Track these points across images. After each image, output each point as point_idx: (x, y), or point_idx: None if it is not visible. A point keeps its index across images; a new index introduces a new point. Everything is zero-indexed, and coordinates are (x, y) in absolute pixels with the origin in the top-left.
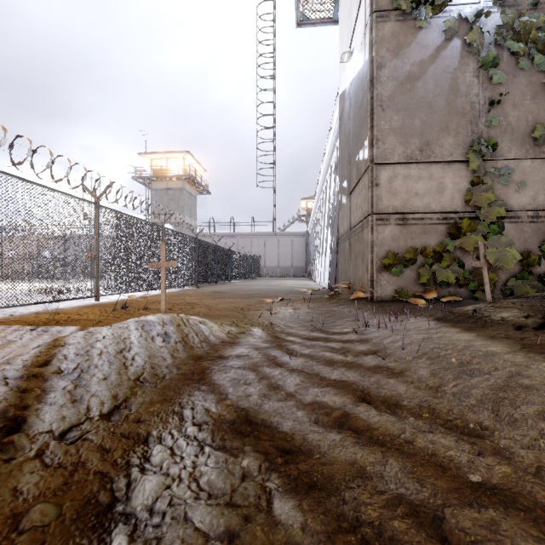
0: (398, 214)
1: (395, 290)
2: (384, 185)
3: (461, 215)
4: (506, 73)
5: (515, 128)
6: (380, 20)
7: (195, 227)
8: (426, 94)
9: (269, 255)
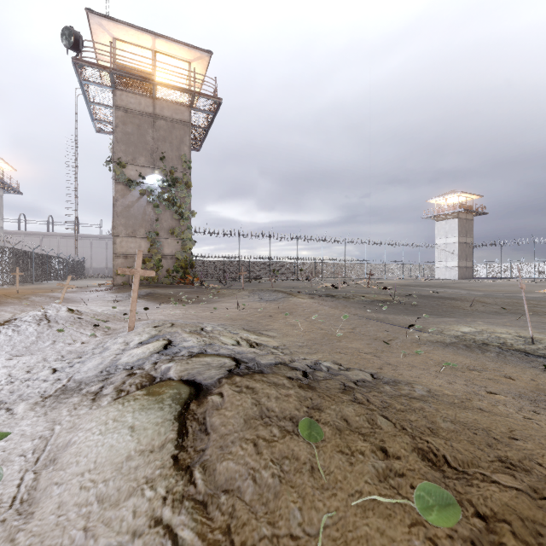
0: (124, 254)
1: (122, 282)
2: (118, 244)
3: (148, 256)
4: (163, 210)
5: (166, 228)
6: (117, 183)
7: (1, 227)
8: (134, 213)
9: (96, 257)
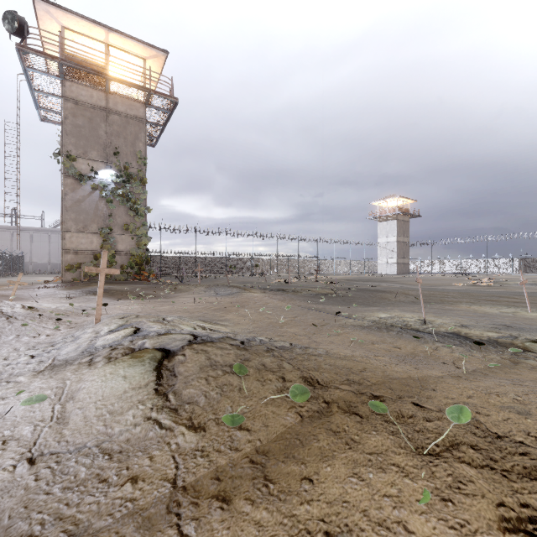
0: (75, 250)
1: (72, 278)
2: (68, 239)
3: (100, 252)
4: (116, 206)
5: (120, 224)
6: (66, 177)
7: None
8: (86, 208)
9: (37, 252)
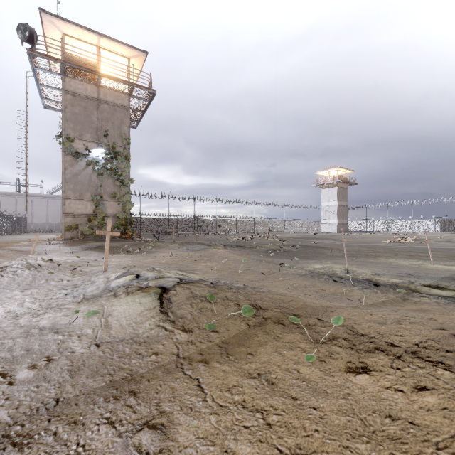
0: (73, 214)
1: (71, 237)
2: (67, 205)
3: (93, 215)
4: (106, 178)
5: (109, 193)
6: (66, 155)
7: None
8: (81, 180)
9: (37, 214)
